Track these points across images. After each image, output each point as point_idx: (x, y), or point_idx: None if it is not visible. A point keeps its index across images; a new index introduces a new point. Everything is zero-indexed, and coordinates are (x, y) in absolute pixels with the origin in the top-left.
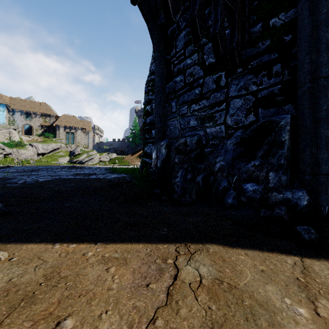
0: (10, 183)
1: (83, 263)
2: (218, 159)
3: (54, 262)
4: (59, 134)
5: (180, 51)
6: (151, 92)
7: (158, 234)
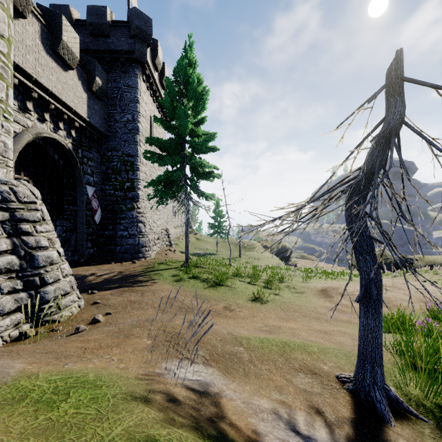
0: None
1: None
2: None
3: None
4: None
5: None
6: None
7: None
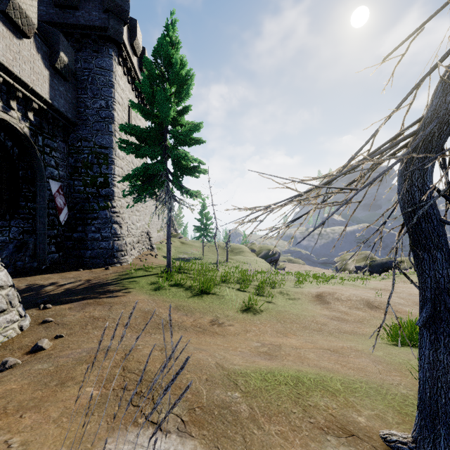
0: None
1: None
2: (5, 252)
3: None
4: None
5: None
6: None
7: None
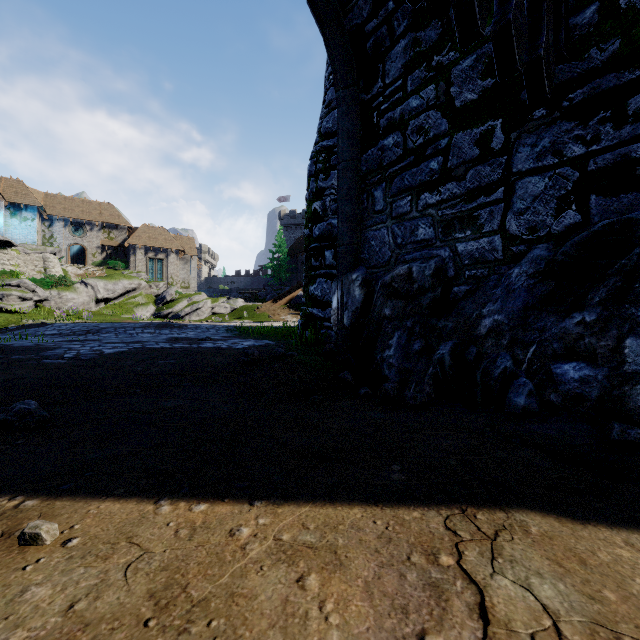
0: (49, 358)
1: (237, 561)
2: (487, 309)
3: (166, 554)
4: (136, 263)
5: (393, 82)
6: (323, 174)
7: (386, 481)
